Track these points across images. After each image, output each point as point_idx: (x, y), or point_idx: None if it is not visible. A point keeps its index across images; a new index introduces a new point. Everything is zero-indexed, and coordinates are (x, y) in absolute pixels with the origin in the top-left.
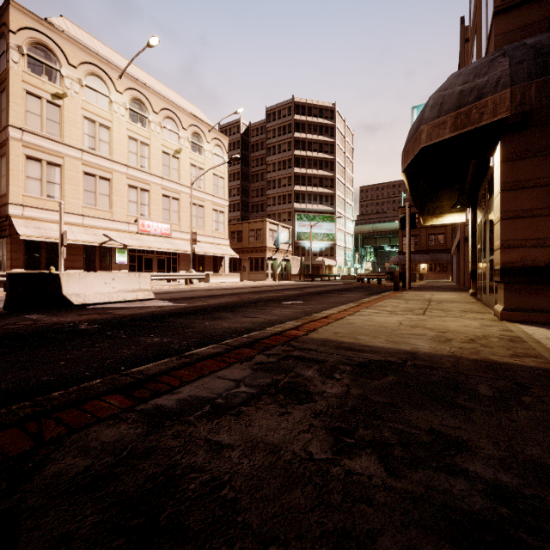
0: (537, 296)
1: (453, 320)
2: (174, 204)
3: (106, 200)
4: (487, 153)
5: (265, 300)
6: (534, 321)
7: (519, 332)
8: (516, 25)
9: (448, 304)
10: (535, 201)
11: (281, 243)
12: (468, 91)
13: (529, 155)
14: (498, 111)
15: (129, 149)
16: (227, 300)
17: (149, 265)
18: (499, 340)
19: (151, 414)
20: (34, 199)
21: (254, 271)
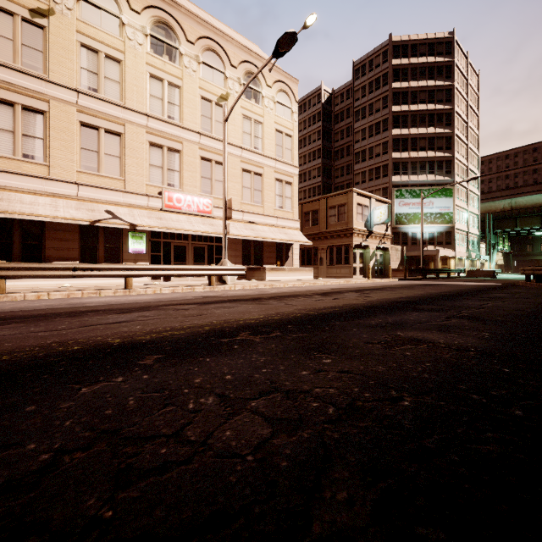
0: None
1: None
2: (219, 170)
3: (114, 163)
4: None
5: None
6: None
7: None
8: None
9: None
10: None
11: (375, 224)
12: None
13: None
14: None
15: (150, 92)
16: None
17: (182, 256)
18: None
19: None
20: (3, 160)
21: (335, 264)
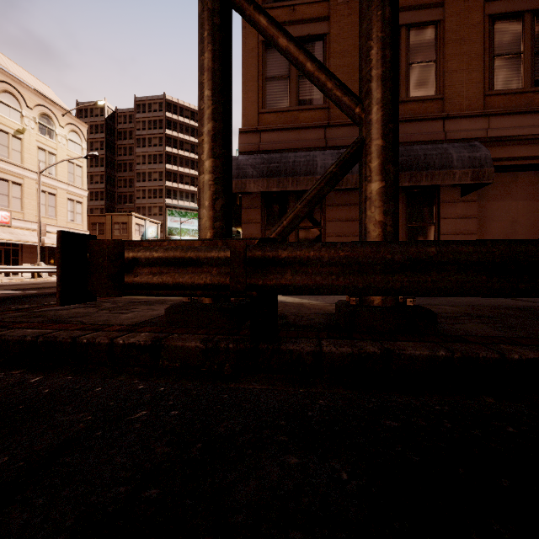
0: None
1: None
2: (15, 189)
3: None
4: (237, 203)
5: None
6: None
7: None
8: (247, 142)
9: None
10: (255, 230)
11: (149, 238)
12: None
13: (253, 207)
14: None
15: None
16: None
17: None
18: None
19: (30, 312)
20: None
21: None
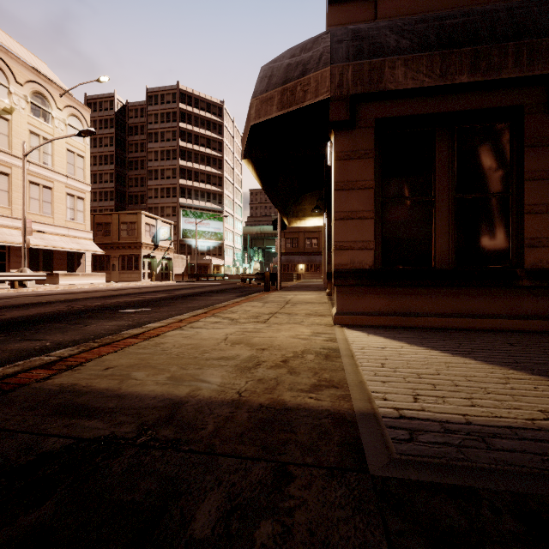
0: (363, 298)
1: (289, 327)
2: (1, 180)
3: None
4: (323, 149)
5: (102, 308)
6: (361, 324)
7: (342, 341)
8: (346, 20)
9: (300, 306)
10: (362, 203)
11: (161, 240)
12: (295, 65)
13: (357, 156)
14: (320, 91)
15: None
16: (43, 310)
17: None
18: (315, 358)
19: None
20: None
21: (127, 270)
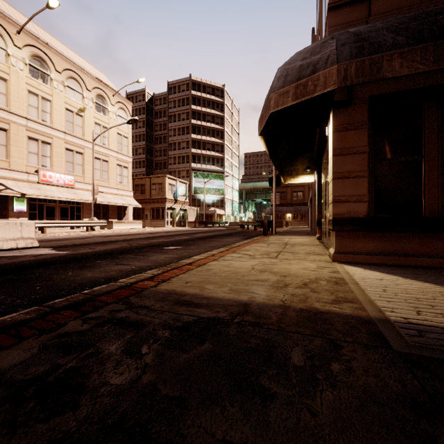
0: (358, 241)
1: (297, 262)
2: (78, 157)
3: (2, 150)
4: (323, 124)
5: (151, 245)
6: (356, 262)
7: (344, 273)
8: (344, 21)
9: (298, 247)
10: (357, 165)
11: (179, 196)
12: (306, 66)
13: (353, 127)
14: (328, 84)
15: (29, 102)
16: (115, 246)
17: (52, 214)
18: (327, 283)
19: None
20: None
21: (156, 219)
